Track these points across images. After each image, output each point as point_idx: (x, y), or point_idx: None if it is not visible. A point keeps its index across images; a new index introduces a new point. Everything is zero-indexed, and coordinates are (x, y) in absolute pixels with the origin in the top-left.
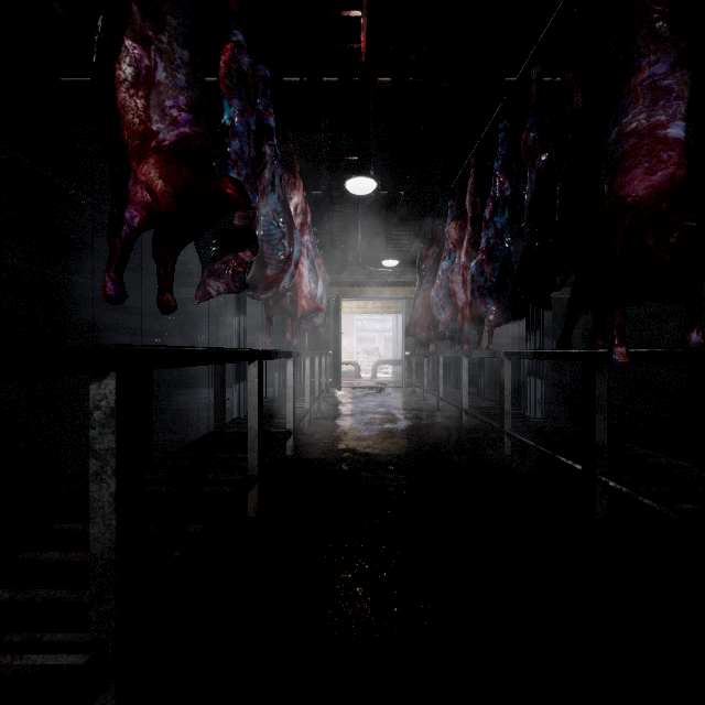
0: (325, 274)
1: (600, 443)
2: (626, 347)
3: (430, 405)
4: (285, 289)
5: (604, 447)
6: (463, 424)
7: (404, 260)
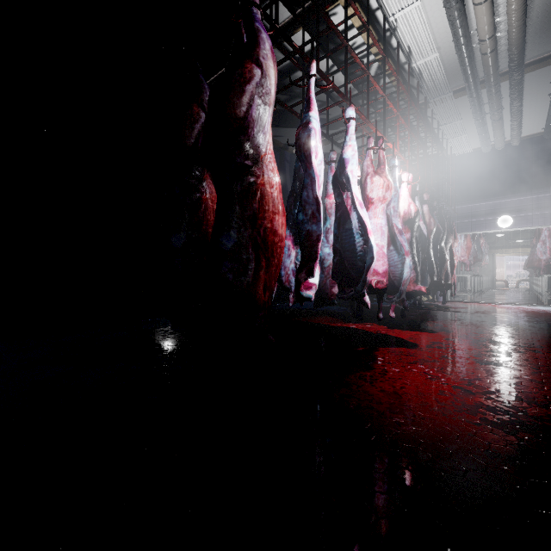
0: (487, 246)
1: (538, 288)
2: (536, 275)
3: (532, 293)
4: (480, 264)
5: (539, 288)
6: (534, 294)
7: (530, 235)
